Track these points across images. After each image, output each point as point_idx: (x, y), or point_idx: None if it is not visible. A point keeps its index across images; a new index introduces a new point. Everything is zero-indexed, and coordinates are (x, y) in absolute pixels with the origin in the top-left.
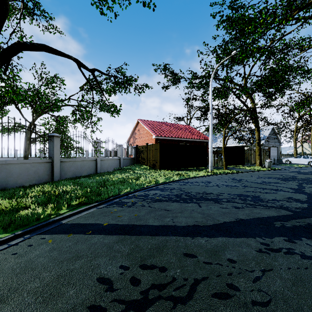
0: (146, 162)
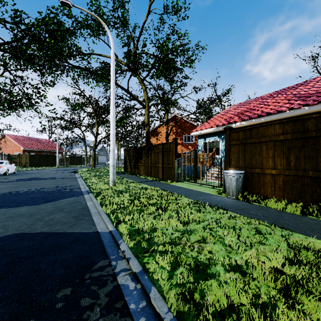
0: (18, 164)
